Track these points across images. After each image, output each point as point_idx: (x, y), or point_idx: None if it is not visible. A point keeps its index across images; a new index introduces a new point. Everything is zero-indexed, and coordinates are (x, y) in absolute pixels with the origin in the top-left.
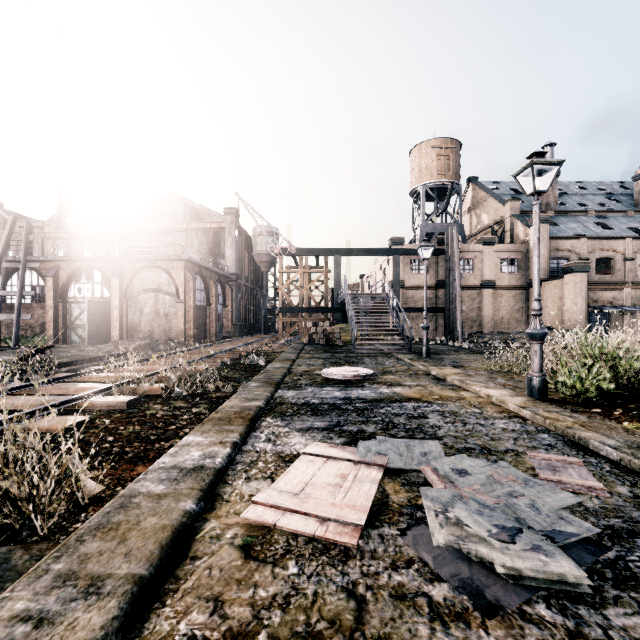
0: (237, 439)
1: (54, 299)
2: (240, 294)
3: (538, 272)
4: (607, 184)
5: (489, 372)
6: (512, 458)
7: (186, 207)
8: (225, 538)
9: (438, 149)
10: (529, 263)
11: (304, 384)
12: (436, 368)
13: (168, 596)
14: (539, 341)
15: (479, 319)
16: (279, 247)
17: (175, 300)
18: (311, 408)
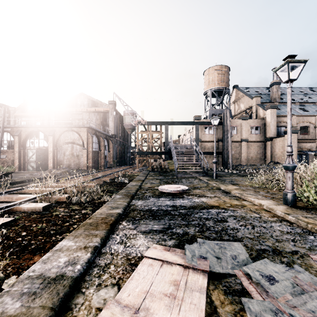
0: (98, 243)
1: (18, 147)
2: (117, 145)
3: (290, 129)
4: (304, 89)
5: (253, 188)
6: (300, 260)
7: (89, 100)
8: None
9: (218, 71)
10: (266, 129)
11: (148, 196)
12: (223, 185)
13: None
14: (291, 171)
15: (240, 158)
16: (136, 120)
17: (82, 148)
18: (152, 213)
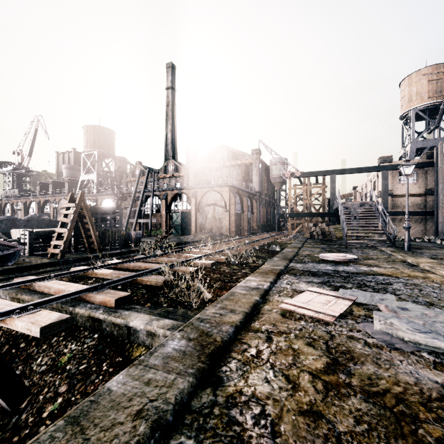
0: (272, 281)
1: (165, 211)
2: (261, 205)
3: None
4: None
5: None
6: None
7: (229, 152)
8: (273, 311)
9: (429, 75)
10: None
11: (307, 261)
12: (412, 258)
13: (256, 320)
14: None
15: None
16: (288, 172)
17: (224, 210)
18: (311, 273)
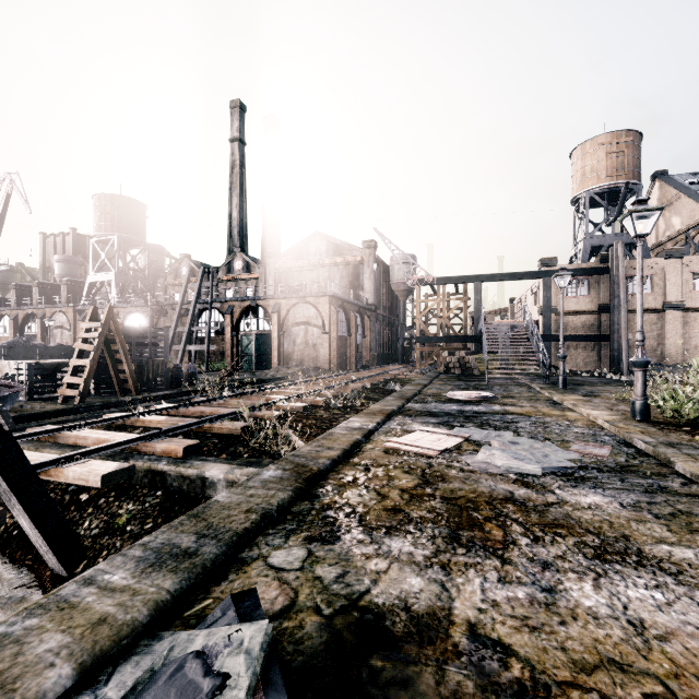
0: (379, 421)
1: (231, 332)
2: (378, 324)
3: (641, 307)
4: None
5: (619, 401)
6: (561, 443)
7: (329, 244)
8: (376, 449)
9: (607, 146)
10: None
11: (430, 401)
12: (560, 395)
13: (356, 457)
14: (641, 368)
15: (660, 348)
16: (416, 277)
17: (321, 332)
18: (431, 413)
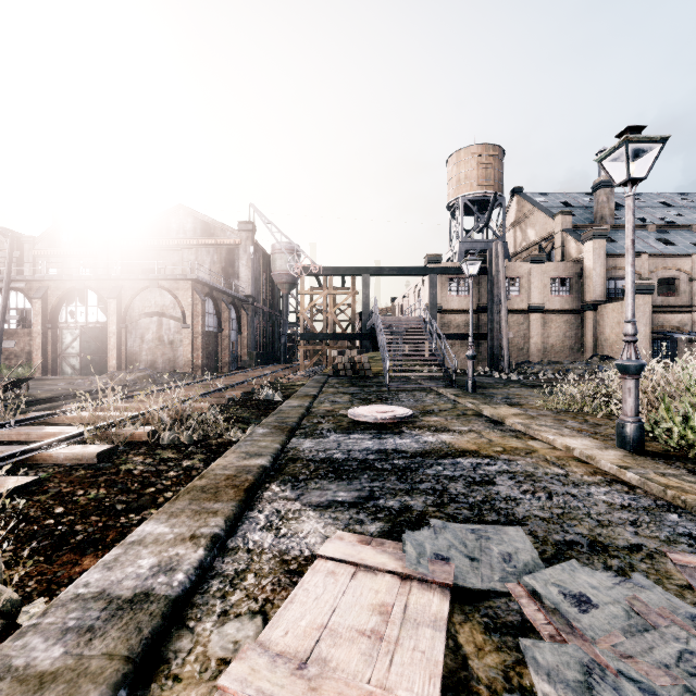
0: (219, 529)
1: (42, 324)
2: (257, 319)
3: (632, 285)
4: (667, 196)
5: (554, 412)
6: (646, 564)
7: (196, 221)
8: None
9: (479, 156)
10: (583, 284)
11: (326, 429)
12: (489, 407)
13: None
14: (634, 376)
15: (526, 347)
16: (300, 265)
17: (181, 325)
18: (334, 467)
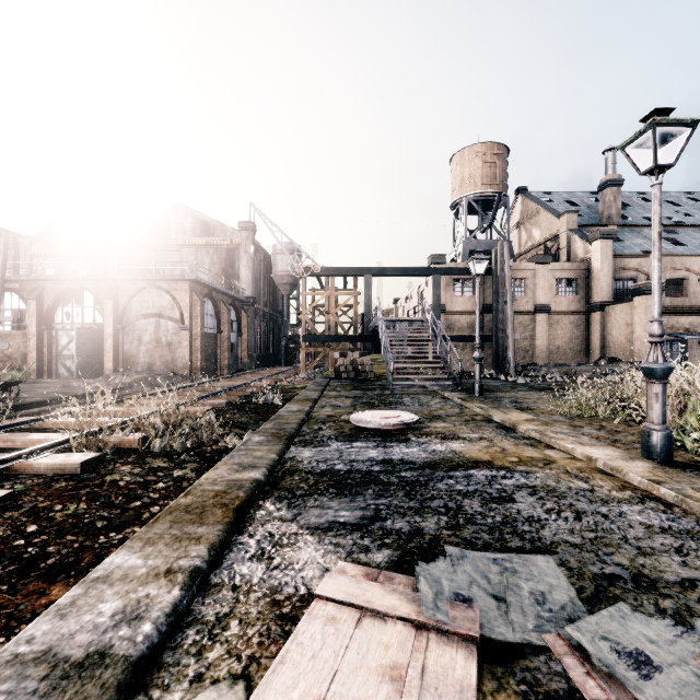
0: (201, 560)
1: (37, 325)
2: (257, 320)
3: (659, 281)
4: (674, 196)
5: (567, 417)
6: None
7: (195, 221)
8: None
9: (483, 155)
10: (589, 284)
11: (327, 437)
12: (499, 412)
13: None
14: (661, 380)
15: (532, 349)
16: (301, 265)
17: (179, 327)
18: (335, 481)
